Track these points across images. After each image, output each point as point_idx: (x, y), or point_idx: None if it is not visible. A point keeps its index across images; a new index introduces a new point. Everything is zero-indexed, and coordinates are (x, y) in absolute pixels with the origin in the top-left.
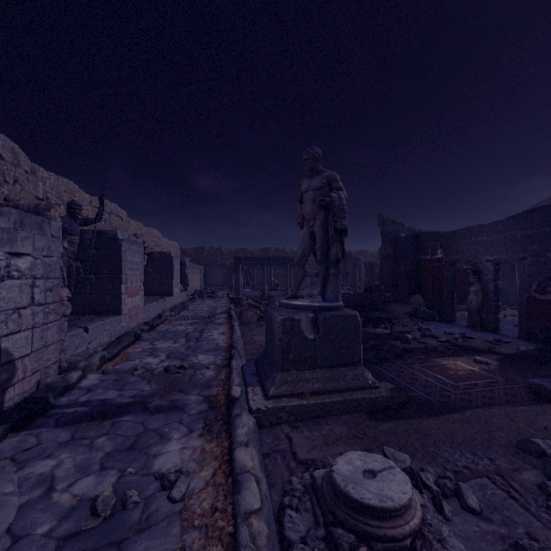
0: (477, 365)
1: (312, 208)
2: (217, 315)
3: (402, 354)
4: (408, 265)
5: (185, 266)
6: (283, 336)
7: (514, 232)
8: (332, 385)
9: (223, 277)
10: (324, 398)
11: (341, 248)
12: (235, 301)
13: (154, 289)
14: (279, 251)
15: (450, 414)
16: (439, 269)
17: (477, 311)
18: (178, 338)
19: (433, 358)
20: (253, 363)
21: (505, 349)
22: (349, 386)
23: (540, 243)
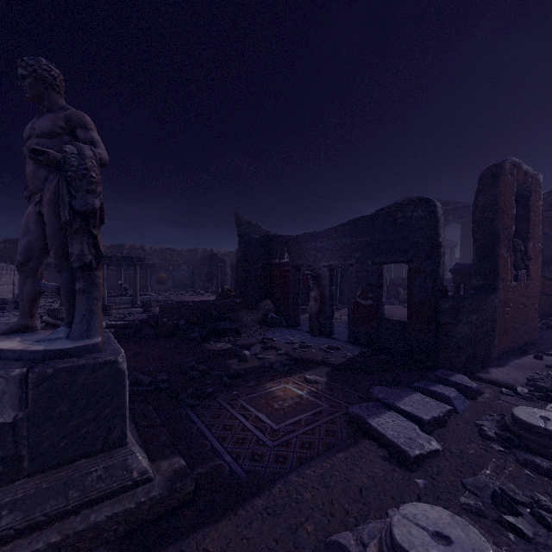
0: (307, 386)
1: (34, 169)
2: None
3: (230, 383)
4: (259, 269)
5: None
6: None
7: (344, 240)
8: (48, 507)
9: (53, 280)
10: (14, 549)
11: (92, 245)
12: None
13: None
14: (136, 249)
15: (253, 500)
16: (286, 274)
17: (316, 316)
18: None
19: (264, 383)
20: None
21: (336, 357)
22: (89, 498)
23: (363, 250)
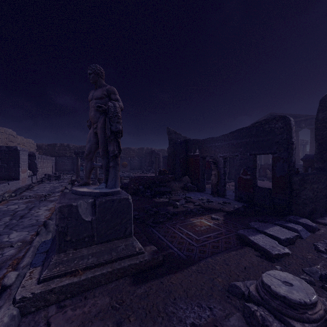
0: (212, 221)
1: (94, 113)
2: (54, 193)
3: (171, 217)
4: (181, 158)
5: (35, 157)
6: (60, 221)
7: (232, 141)
8: (105, 257)
9: (70, 165)
10: (95, 271)
11: (117, 146)
12: (73, 182)
13: (1, 175)
14: None
15: (191, 266)
16: (197, 161)
17: (215, 185)
18: (4, 217)
19: (189, 218)
20: (51, 239)
21: (228, 207)
22: (120, 256)
23: (244, 147)
